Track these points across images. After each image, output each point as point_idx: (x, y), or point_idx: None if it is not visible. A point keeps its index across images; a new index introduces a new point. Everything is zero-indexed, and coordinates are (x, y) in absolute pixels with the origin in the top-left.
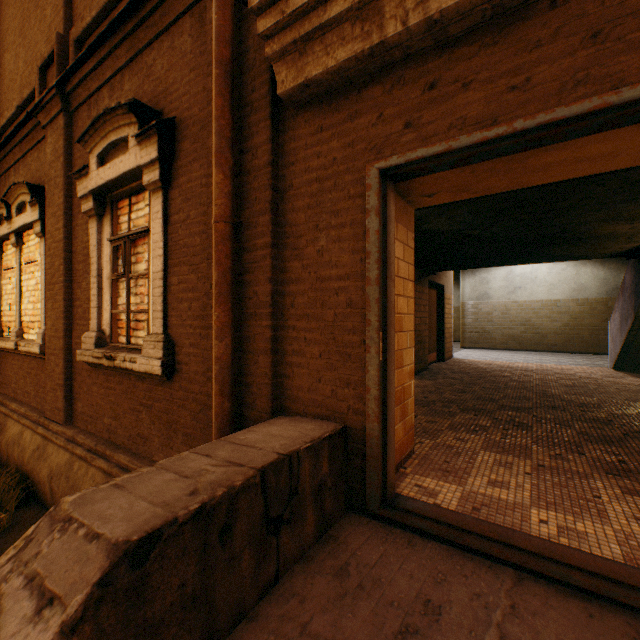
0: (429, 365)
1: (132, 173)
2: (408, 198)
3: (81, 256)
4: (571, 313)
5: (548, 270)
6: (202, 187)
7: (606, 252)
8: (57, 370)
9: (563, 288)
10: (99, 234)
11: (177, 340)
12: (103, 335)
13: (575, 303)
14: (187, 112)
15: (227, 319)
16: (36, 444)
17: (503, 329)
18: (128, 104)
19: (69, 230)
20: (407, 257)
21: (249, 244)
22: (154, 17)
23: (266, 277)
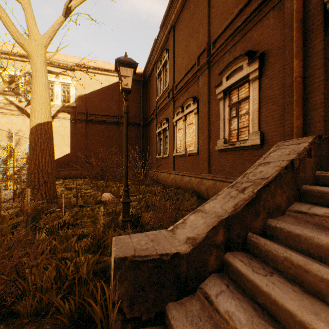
0: None
1: (243, 78)
2: None
3: (214, 115)
4: None
5: None
6: (279, 72)
7: None
8: (204, 156)
9: None
10: (223, 105)
11: (265, 132)
12: (225, 140)
13: None
14: (270, 47)
15: (300, 112)
16: (197, 181)
17: None
18: (244, 53)
19: (209, 108)
20: None
21: (309, 83)
22: (254, 19)
23: (320, 93)
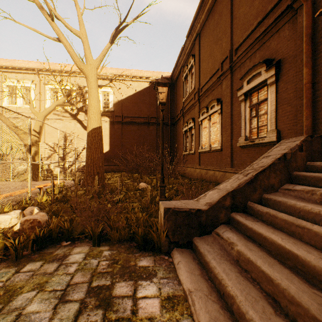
0: None
1: (261, 82)
2: None
3: (236, 115)
4: None
5: None
6: (293, 77)
7: None
8: (227, 152)
9: None
10: (244, 106)
11: (281, 130)
12: (246, 137)
13: None
14: (286, 55)
15: (309, 113)
16: (220, 174)
17: None
18: (262, 61)
19: (231, 109)
20: None
21: (318, 88)
22: (271, 30)
23: None
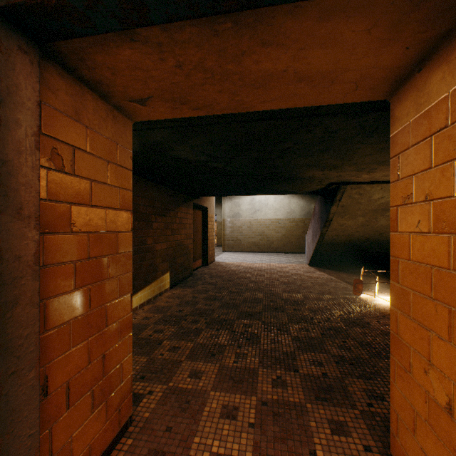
0: (195, 270)
1: None
2: (113, 100)
3: None
4: (287, 227)
5: (274, 199)
6: None
7: (307, 190)
8: None
9: (282, 211)
10: None
11: None
12: None
13: (289, 221)
14: None
15: None
16: None
17: (249, 238)
18: None
19: None
20: (117, 180)
21: None
22: None
23: None
